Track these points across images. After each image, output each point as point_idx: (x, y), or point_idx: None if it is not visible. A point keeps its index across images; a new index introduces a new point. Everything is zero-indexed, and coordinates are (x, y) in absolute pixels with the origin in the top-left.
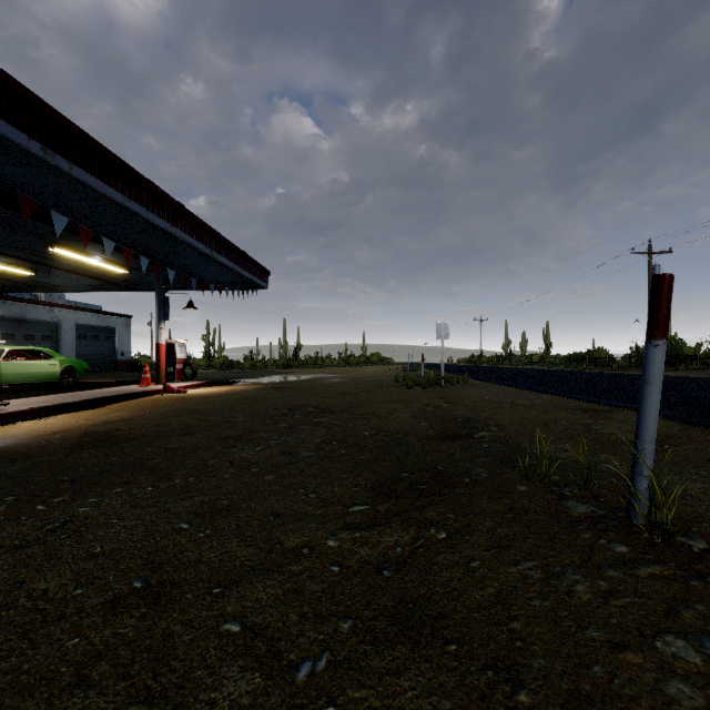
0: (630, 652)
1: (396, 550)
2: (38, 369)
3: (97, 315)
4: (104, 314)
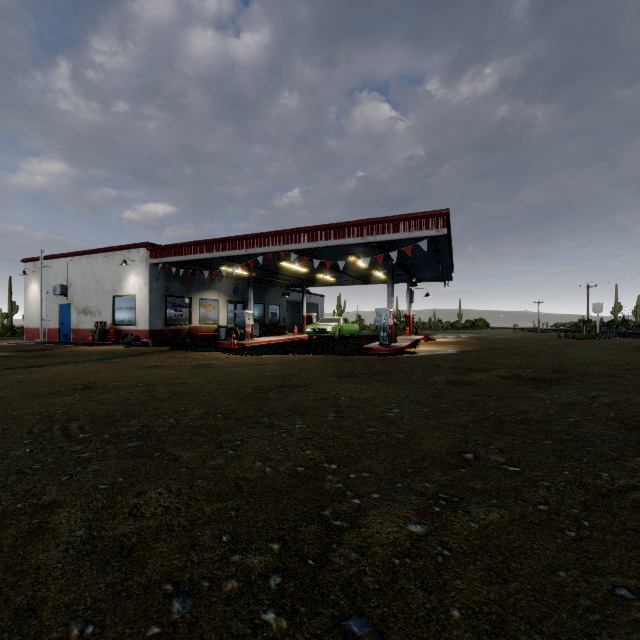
0: None
1: None
2: (352, 328)
3: (312, 296)
4: (315, 295)
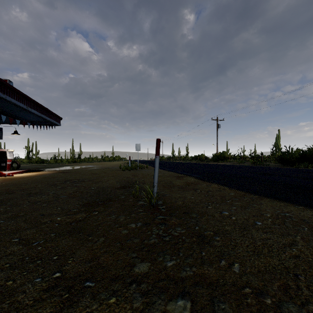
0: (121, 227)
1: (79, 218)
2: None
3: None
4: None
